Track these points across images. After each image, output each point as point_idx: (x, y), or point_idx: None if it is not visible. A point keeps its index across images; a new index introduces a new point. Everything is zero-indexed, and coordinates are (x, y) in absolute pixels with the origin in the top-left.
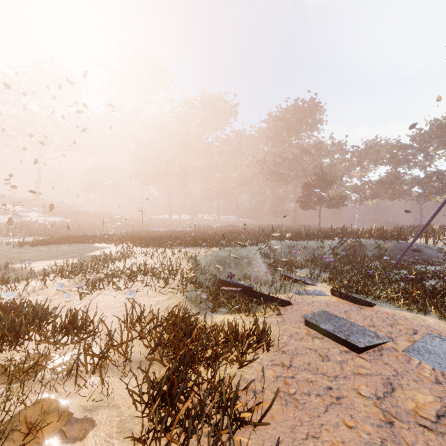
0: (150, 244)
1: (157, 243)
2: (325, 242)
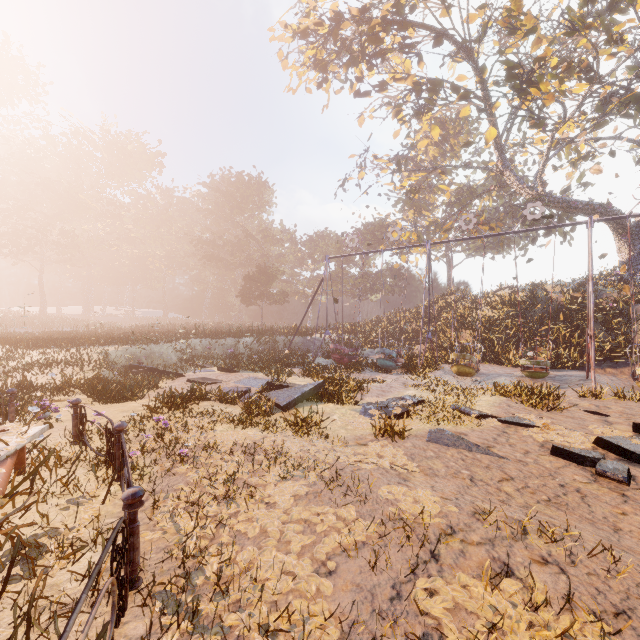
0: (42, 345)
1: (53, 344)
2: (241, 339)
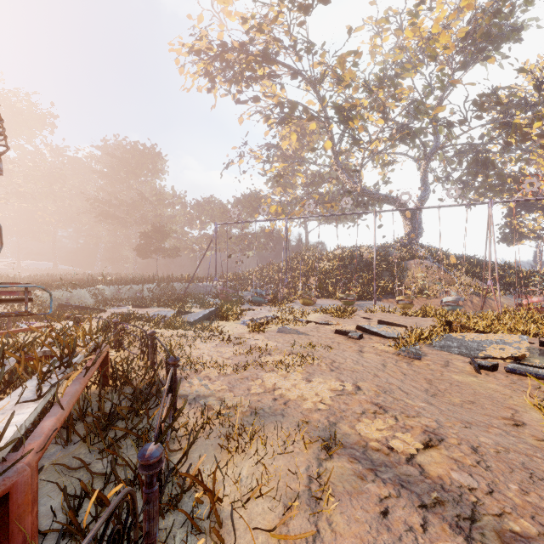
0: None
1: None
2: (145, 285)
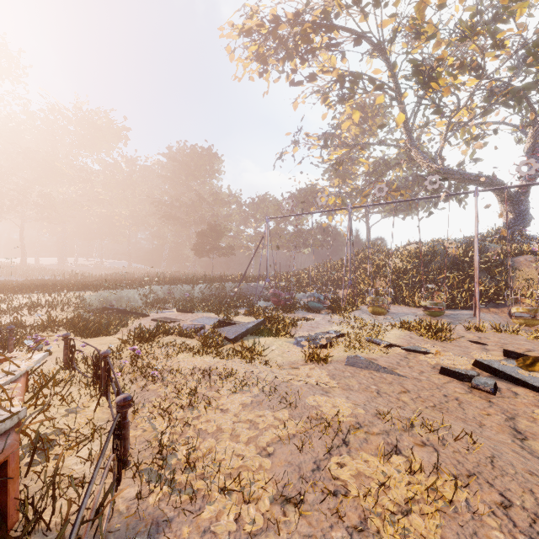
0: (27, 291)
1: (36, 290)
2: (196, 285)
